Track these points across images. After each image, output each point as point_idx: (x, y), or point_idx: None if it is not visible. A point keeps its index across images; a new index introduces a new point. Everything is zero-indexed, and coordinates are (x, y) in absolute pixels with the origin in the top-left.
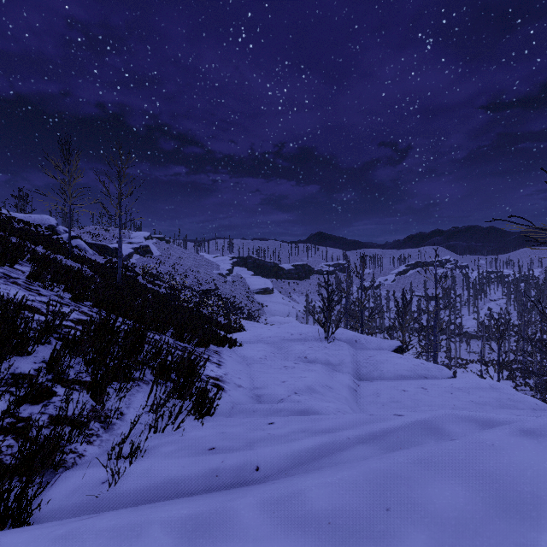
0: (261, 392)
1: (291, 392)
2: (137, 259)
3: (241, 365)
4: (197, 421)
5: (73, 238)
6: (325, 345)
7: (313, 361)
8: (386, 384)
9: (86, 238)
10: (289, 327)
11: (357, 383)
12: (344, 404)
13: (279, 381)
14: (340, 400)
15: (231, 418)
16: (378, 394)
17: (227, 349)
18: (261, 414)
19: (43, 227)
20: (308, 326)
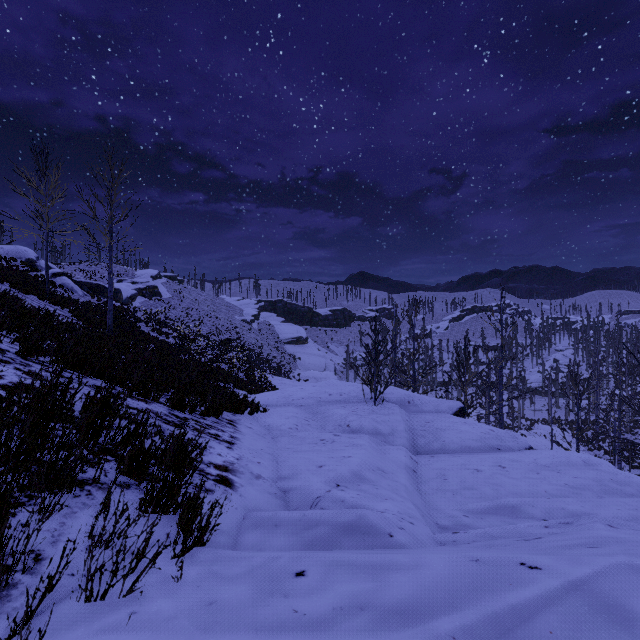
0: (289, 485)
1: (331, 485)
2: (141, 302)
3: (264, 440)
4: (174, 564)
5: (57, 276)
6: (371, 409)
7: (357, 431)
8: (453, 460)
9: (79, 276)
10: (326, 386)
11: (415, 460)
12: (405, 500)
13: (314, 466)
14: (399, 492)
15: (234, 552)
16: (444, 476)
17: (247, 417)
18: (287, 532)
19: (18, 262)
20: (349, 383)
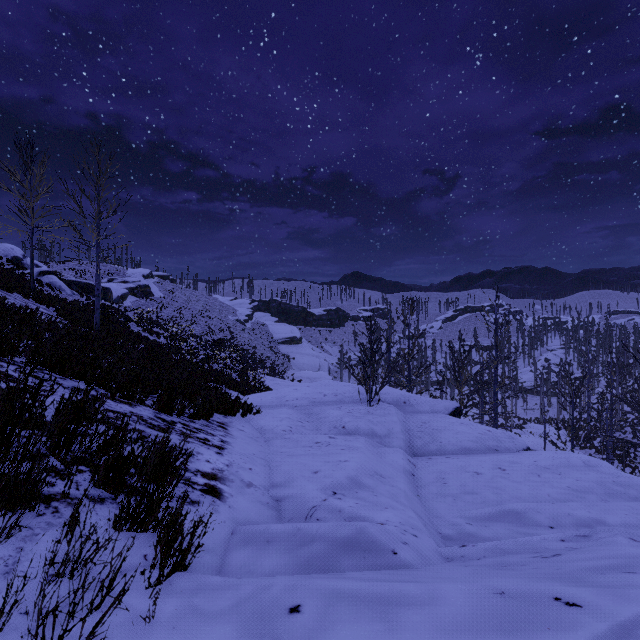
0: (283, 494)
1: (327, 492)
2: (132, 301)
3: (256, 443)
4: (148, 596)
5: (44, 274)
6: (367, 409)
7: (353, 433)
8: (451, 463)
9: (68, 275)
10: (321, 386)
11: (413, 462)
12: (406, 508)
13: (309, 471)
14: (399, 499)
15: (219, 579)
16: (444, 480)
17: (239, 419)
18: (280, 550)
19: (4, 260)
20: (344, 383)
